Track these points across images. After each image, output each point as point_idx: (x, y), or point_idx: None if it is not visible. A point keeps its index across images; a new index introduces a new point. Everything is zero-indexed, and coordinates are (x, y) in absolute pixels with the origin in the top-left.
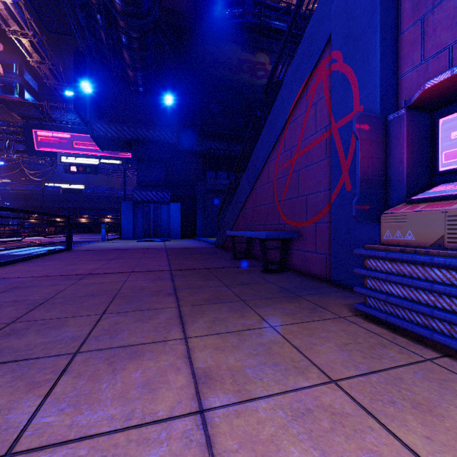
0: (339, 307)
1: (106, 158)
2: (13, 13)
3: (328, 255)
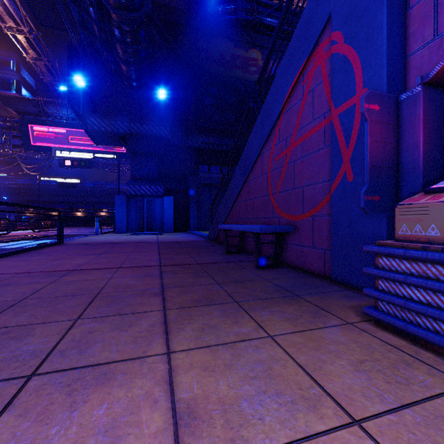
0: (344, 310)
1: (101, 152)
2: (9, 9)
3: (326, 251)
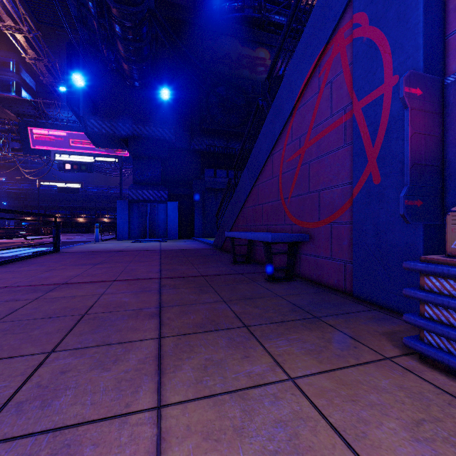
0: (377, 338)
1: (102, 155)
2: (7, 7)
3: (347, 263)
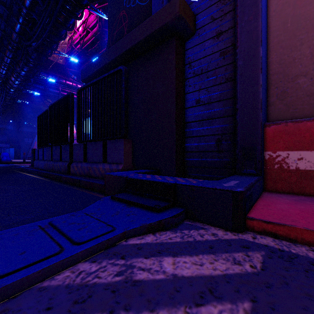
0: None
1: None
2: None
3: None
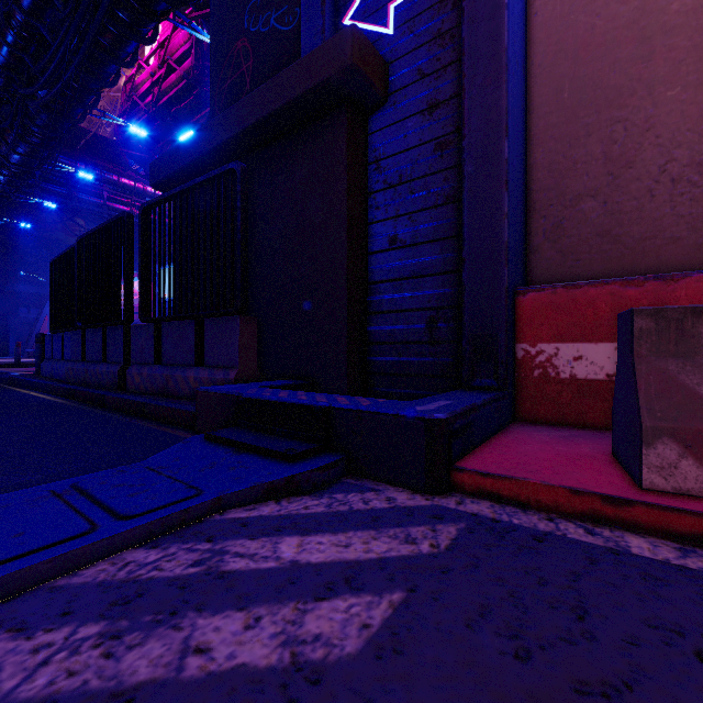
0: None
1: None
2: None
3: None
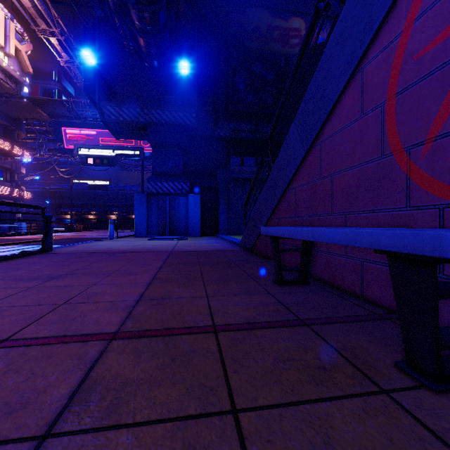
0: None
1: (123, 148)
2: (41, 11)
3: None
